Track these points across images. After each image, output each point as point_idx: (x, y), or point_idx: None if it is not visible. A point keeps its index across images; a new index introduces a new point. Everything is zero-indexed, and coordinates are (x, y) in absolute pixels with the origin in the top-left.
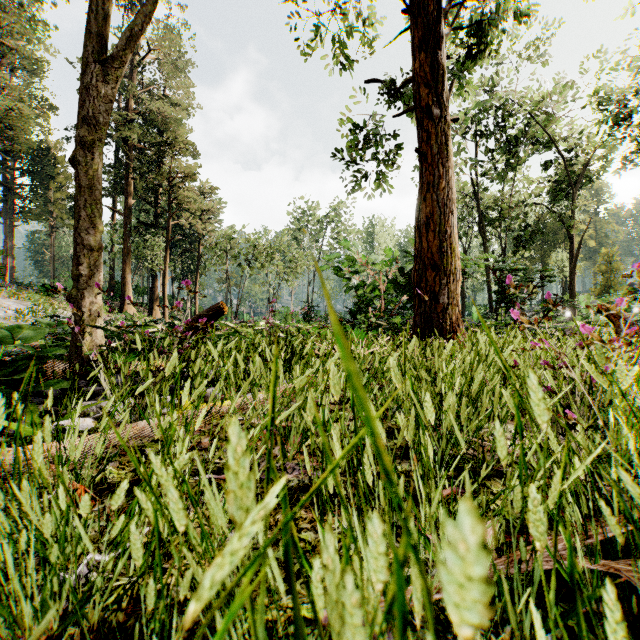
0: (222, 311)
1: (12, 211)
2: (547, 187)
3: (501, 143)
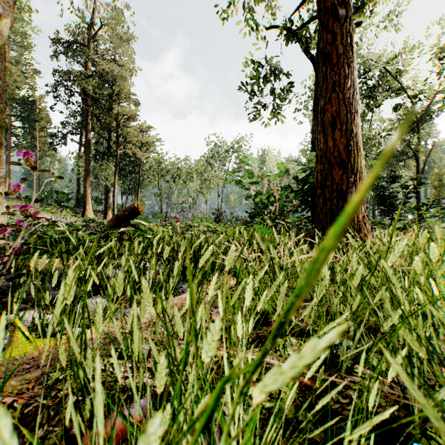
0: (138, 211)
1: (9, 145)
2: (395, 123)
3: (362, 89)
